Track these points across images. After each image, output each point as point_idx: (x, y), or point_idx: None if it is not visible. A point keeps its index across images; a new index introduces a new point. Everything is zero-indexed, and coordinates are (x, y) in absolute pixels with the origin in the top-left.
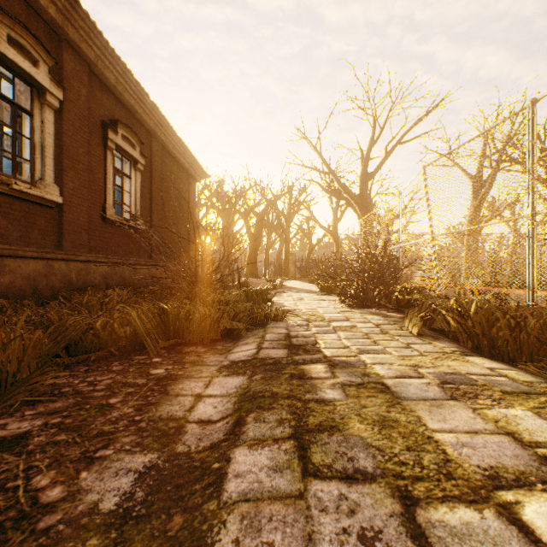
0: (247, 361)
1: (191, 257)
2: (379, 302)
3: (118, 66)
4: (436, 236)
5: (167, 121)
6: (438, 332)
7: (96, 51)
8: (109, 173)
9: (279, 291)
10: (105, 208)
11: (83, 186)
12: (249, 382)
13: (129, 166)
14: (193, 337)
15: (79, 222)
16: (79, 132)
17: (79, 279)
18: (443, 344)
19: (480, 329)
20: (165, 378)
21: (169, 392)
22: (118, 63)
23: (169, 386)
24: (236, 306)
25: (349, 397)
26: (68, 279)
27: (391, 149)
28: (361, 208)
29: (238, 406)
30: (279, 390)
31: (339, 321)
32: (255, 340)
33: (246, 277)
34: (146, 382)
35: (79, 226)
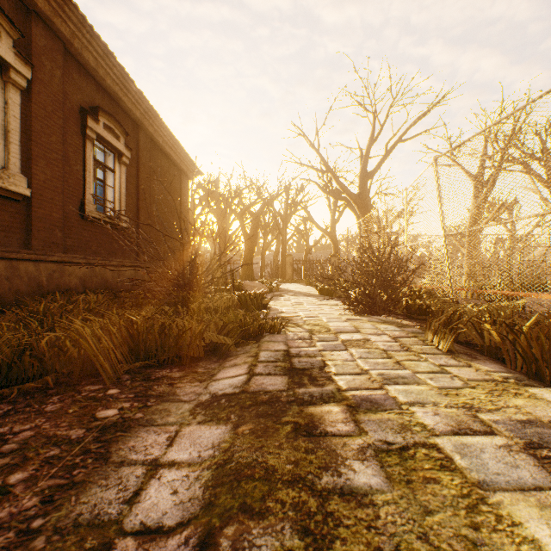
0: (233, 395)
1: (178, 258)
2: (389, 308)
3: (98, 46)
4: (449, 234)
5: (155, 112)
6: (465, 346)
7: (71, 27)
8: (89, 165)
9: (276, 295)
10: (84, 203)
11: (57, 178)
12: (233, 438)
13: (113, 159)
14: (168, 356)
15: (51, 218)
16: (52, 117)
17: (51, 282)
18: (485, 365)
19: (539, 349)
20: (114, 426)
21: (110, 457)
22: (98, 43)
23: (114, 444)
24: (224, 315)
25: (395, 483)
26: (37, 282)
27: (392, 147)
28: (361, 207)
29: (210, 496)
30: (277, 461)
31: (348, 333)
32: (246, 360)
33: (241, 279)
34: (83, 435)
35: (51, 223)
